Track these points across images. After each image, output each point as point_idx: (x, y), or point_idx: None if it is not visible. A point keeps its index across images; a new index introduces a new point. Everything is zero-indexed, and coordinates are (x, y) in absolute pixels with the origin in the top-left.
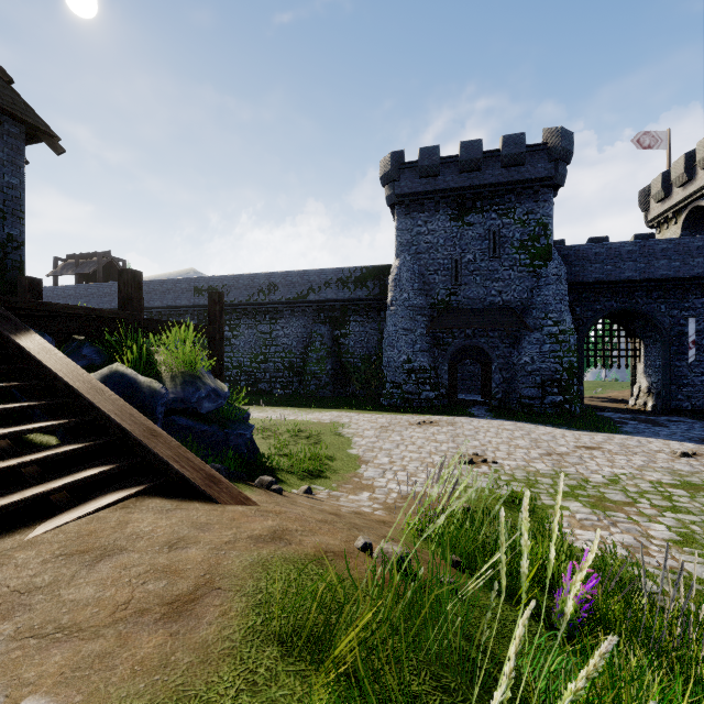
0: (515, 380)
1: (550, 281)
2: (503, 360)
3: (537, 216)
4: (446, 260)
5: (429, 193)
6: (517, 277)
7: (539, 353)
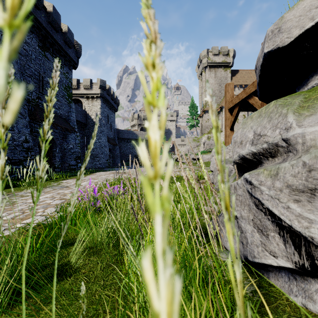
0: (65, 157)
1: (73, 110)
2: (60, 146)
3: (70, 77)
4: (36, 72)
5: (32, 14)
6: (64, 103)
7: (75, 144)
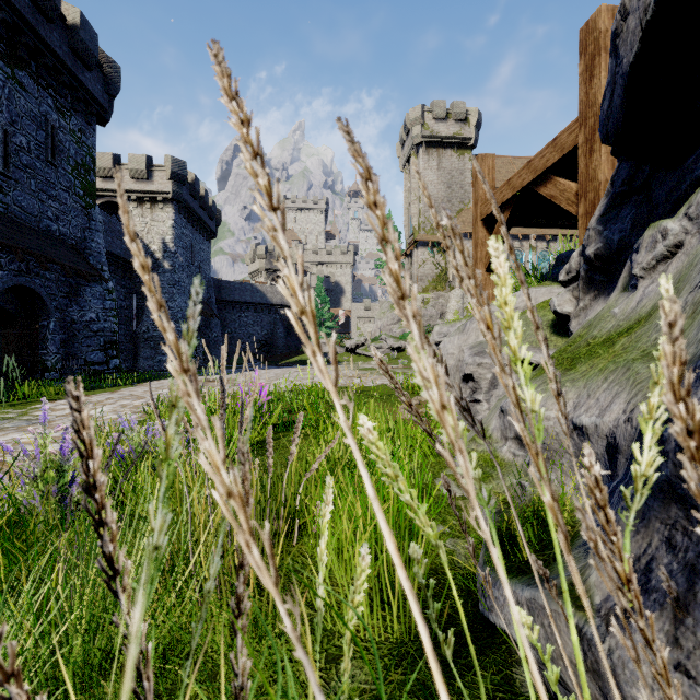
0: (75, 342)
1: (99, 227)
2: (60, 314)
3: (89, 142)
4: None
5: None
6: (73, 207)
7: (103, 310)
